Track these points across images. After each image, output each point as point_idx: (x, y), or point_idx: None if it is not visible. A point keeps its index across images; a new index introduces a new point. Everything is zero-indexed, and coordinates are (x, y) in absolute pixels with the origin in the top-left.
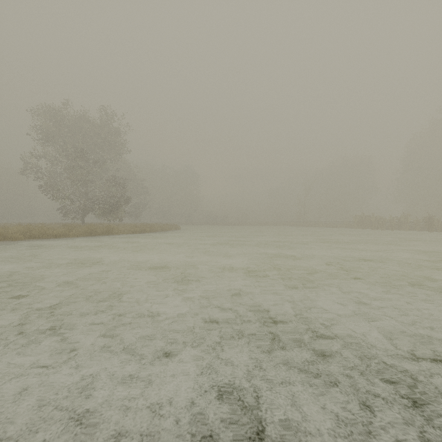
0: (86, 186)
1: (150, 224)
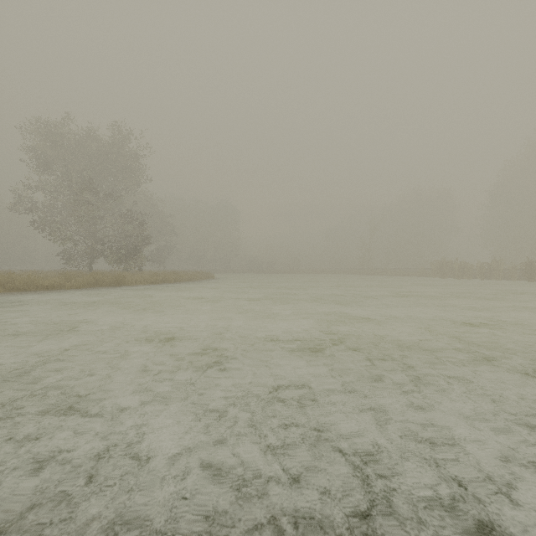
0: (95, 223)
1: (176, 272)
